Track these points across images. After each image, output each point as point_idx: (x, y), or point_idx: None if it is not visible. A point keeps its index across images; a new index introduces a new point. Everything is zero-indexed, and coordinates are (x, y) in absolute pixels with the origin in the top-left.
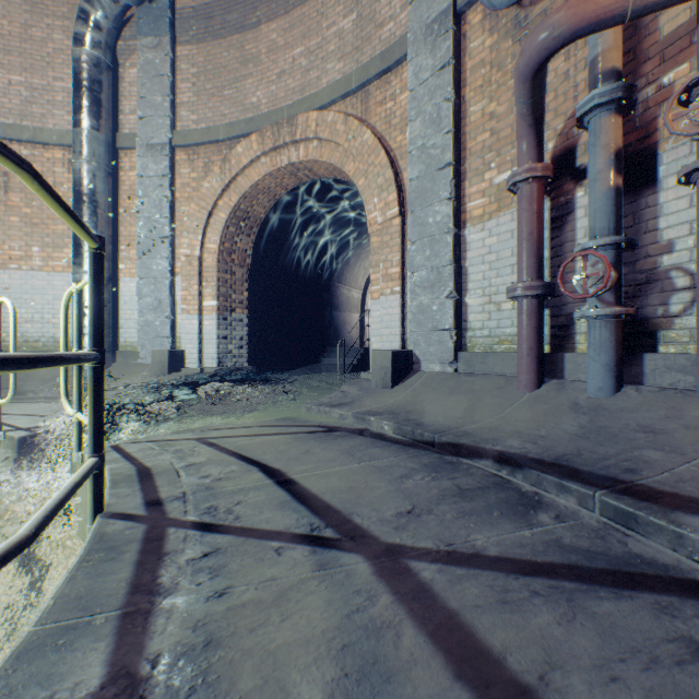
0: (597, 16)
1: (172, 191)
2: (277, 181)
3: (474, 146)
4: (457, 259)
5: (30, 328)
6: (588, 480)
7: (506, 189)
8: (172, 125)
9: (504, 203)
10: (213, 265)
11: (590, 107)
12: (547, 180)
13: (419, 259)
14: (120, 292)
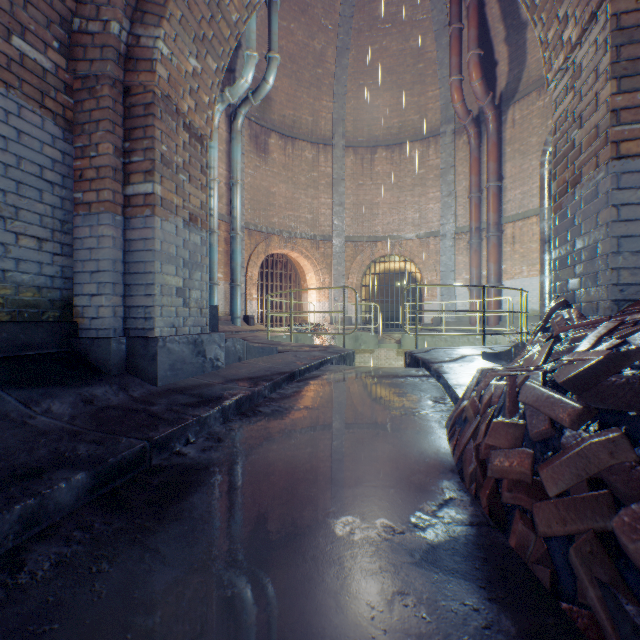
0: None
1: None
2: None
3: None
4: None
5: None
6: None
7: None
8: None
9: None
10: None
11: None
12: None
13: None
14: None
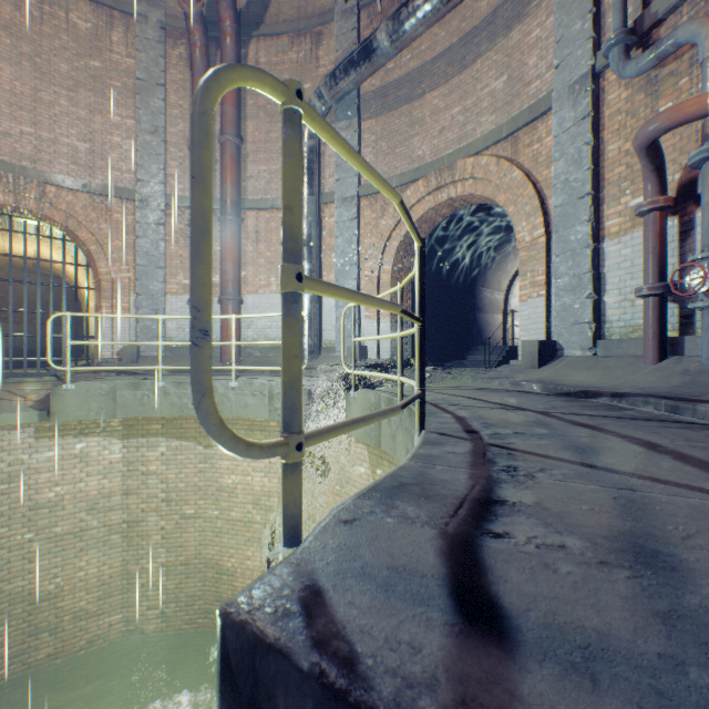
0: (685, 119)
1: (358, 230)
2: (437, 212)
3: (611, 177)
4: (595, 267)
5: (269, 332)
6: (662, 398)
7: (633, 216)
8: (358, 181)
9: (636, 222)
10: (387, 282)
11: (696, 160)
12: (668, 208)
13: (562, 269)
14: (323, 305)
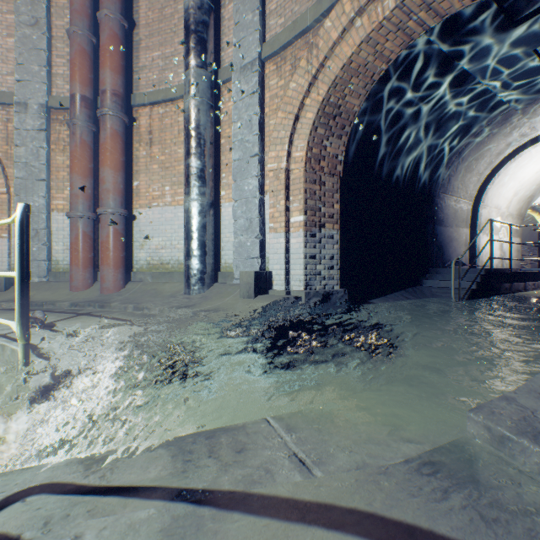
0: None
1: (260, 107)
2: (376, 50)
3: None
4: None
5: (163, 253)
6: None
7: None
8: (260, 38)
9: None
10: (299, 176)
11: None
12: None
13: None
14: (221, 217)
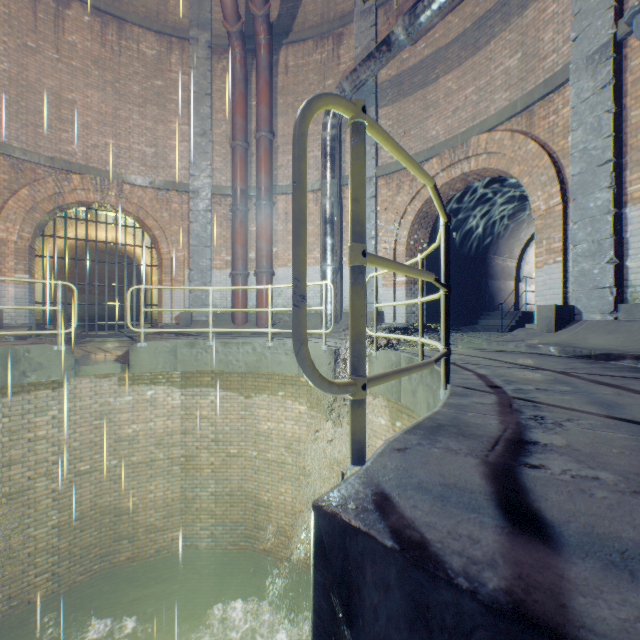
0: None
1: (375, 207)
2: (450, 187)
3: (634, 143)
4: (616, 232)
5: None
6: None
7: None
8: (375, 163)
9: None
10: (402, 253)
11: None
12: None
13: (580, 235)
14: (343, 275)
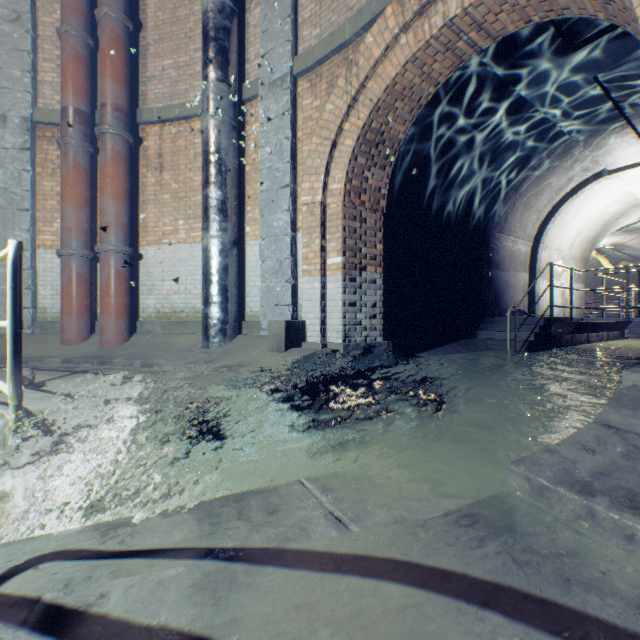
0: None
1: (292, 130)
2: (423, 71)
3: None
4: None
5: (176, 299)
6: None
7: None
8: (292, 50)
9: None
10: (337, 211)
11: None
12: None
13: None
14: (246, 257)
